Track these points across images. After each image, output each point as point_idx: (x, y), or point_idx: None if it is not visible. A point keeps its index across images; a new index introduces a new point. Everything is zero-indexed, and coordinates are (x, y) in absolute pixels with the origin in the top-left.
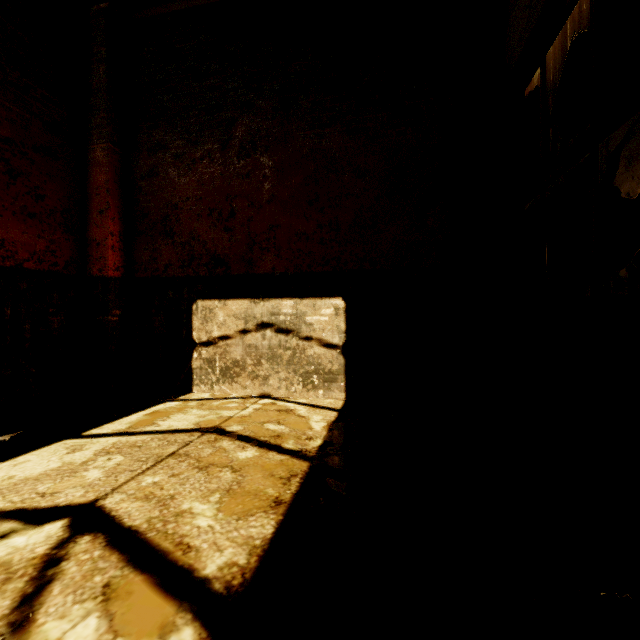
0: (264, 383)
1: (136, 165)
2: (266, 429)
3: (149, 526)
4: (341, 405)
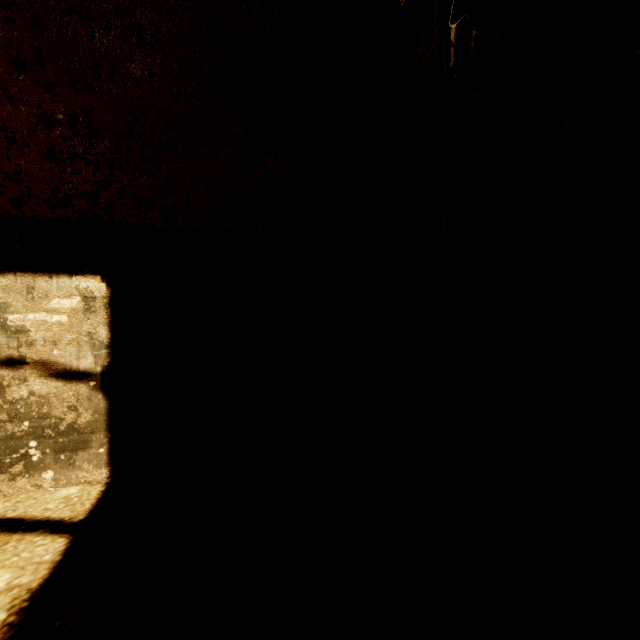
0: None
1: None
2: None
3: None
4: (91, 503)
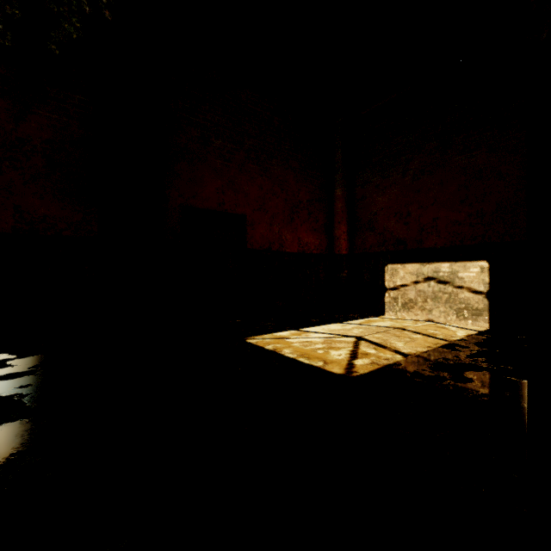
0: (429, 313)
1: (354, 194)
2: (428, 331)
3: (381, 343)
4: (483, 330)
